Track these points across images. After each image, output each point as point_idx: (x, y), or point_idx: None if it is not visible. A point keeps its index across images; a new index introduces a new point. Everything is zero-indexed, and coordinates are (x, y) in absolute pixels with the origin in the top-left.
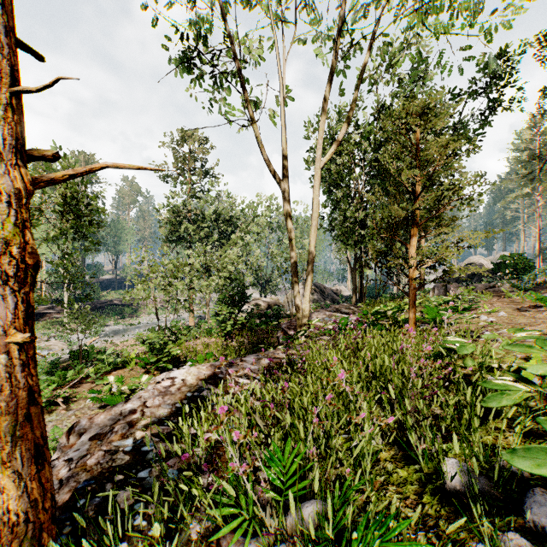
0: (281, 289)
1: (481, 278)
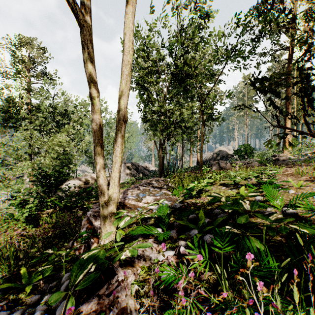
0: (109, 167)
1: (227, 158)
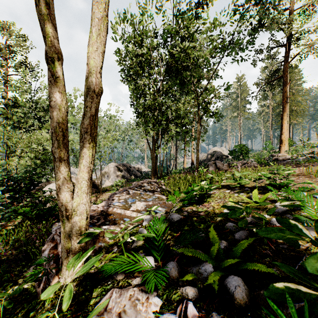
0: (98, 168)
1: (222, 159)
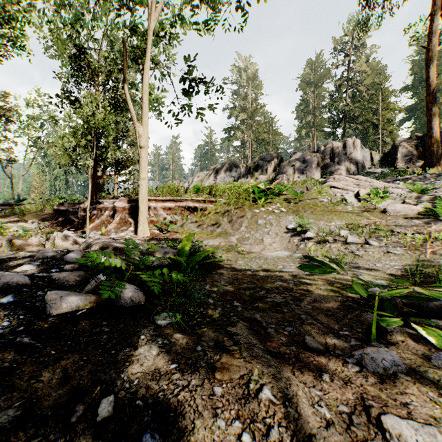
0: None
1: None
